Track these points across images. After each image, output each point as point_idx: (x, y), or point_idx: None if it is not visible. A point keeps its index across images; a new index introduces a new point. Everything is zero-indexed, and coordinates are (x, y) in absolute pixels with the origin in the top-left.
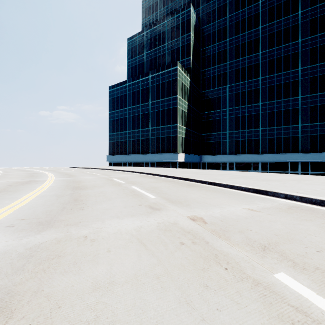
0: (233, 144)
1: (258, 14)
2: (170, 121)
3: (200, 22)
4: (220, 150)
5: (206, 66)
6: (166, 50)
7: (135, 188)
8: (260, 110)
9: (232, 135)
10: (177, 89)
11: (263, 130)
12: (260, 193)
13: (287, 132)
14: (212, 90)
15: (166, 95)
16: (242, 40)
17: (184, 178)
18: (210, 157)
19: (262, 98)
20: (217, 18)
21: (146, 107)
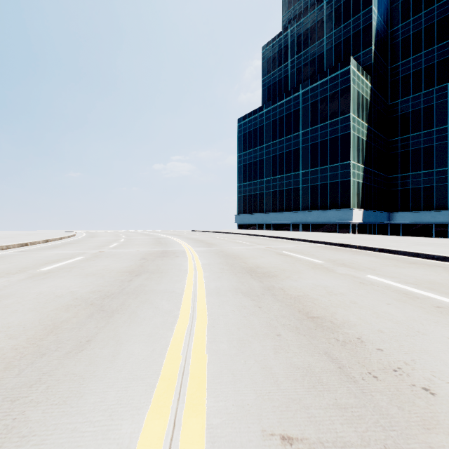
0: None
1: None
2: (337, 157)
3: None
4: (432, 201)
5: (400, 57)
6: (325, 47)
7: (385, 281)
8: None
9: None
10: (350, 103)
11: None
12: None
13: None
14: (412, 96)
15: (329, 117)
16: None
17: None
18: (409, 214)
19: None
20: None
21: (294, 141)
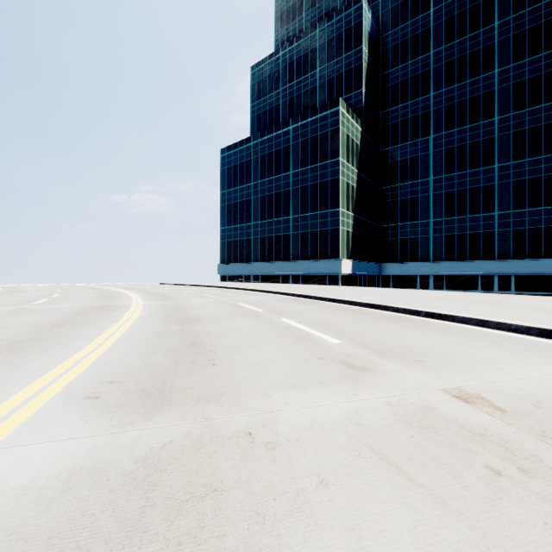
0: (442, 243)
1: (491, 1)
2: (327, 204)
3: (380, 26)
4: (417, 253)
5: (390, 103)
6: (318, 80)
7: (288, 321)
8: (495, 179)
9: (441, 227)
10: (339, 147)
11: (503, 215)
12: None
13: (551, 218)
14: (400, 145)
15: (319, 159)
16: (461, 52)
17: (371, 304)
18: (398, 266)
19: (500, 156)
20: (410, 15)
21: (284, 181)
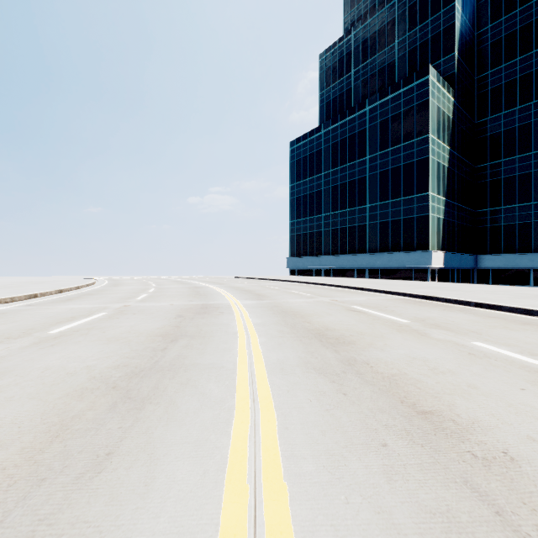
0: None
1: None
2: (412, 188)
3: None
4: (529, 241)
5: (489, 65)
6: (396, 53)
7: (501, 351)
8: None
9: None
10: (428, 122)
11: None
12: None
13: None
14: (504, 113)
15: (402, 138)
16: None
17: None
18: (501, 257)
19: None
20: None
21: (359, 168)
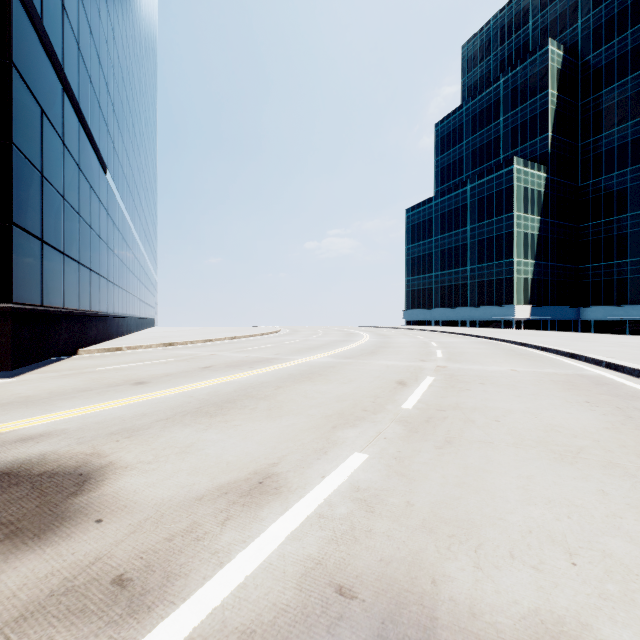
0: None
1: None
2: (502, 255)
3: (578, 52)
4: (625, 295)
5: (591, 133)
6: (501, 129)
7: (418, 336)
8: None
9: None
10: (513, 203)
11: None
12: (490, 339)
13: None
14: (604, 177)
15: (494, 214)
16: None
17: (465, 334)
18: (600, 309)
19: None
20: (616, 32)
21: (462, 236)
